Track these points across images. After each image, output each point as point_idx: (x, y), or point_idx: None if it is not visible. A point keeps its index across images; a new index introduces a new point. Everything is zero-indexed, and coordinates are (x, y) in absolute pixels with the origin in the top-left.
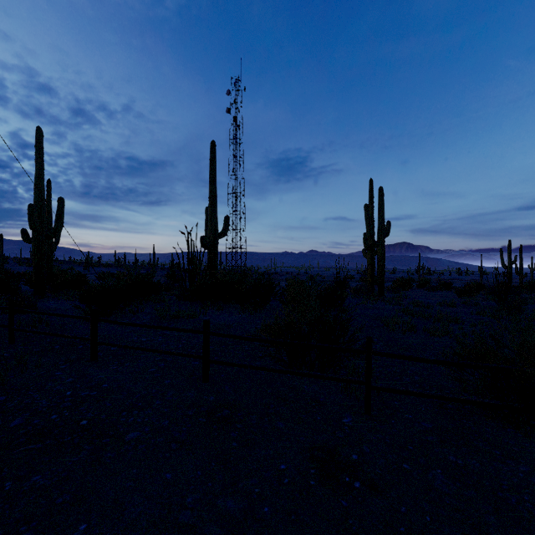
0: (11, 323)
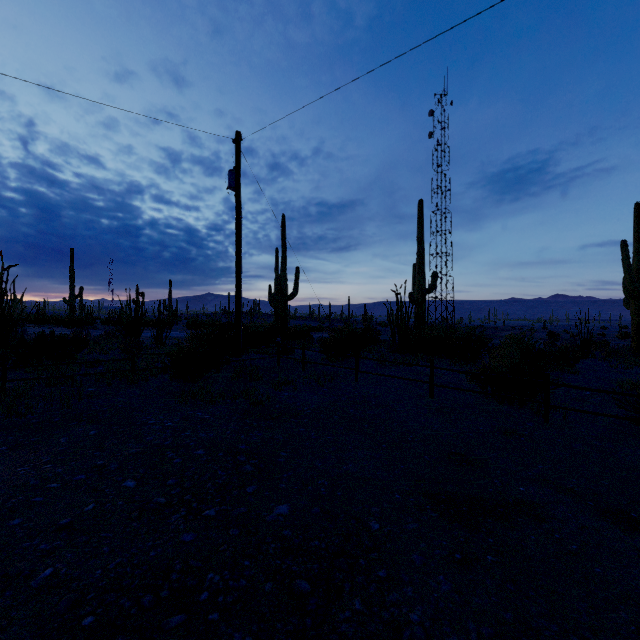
0: (303, 357)
